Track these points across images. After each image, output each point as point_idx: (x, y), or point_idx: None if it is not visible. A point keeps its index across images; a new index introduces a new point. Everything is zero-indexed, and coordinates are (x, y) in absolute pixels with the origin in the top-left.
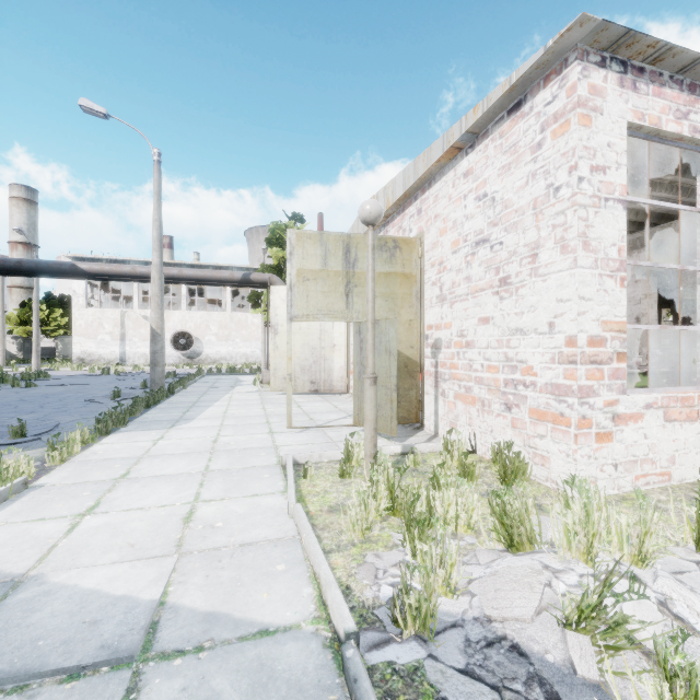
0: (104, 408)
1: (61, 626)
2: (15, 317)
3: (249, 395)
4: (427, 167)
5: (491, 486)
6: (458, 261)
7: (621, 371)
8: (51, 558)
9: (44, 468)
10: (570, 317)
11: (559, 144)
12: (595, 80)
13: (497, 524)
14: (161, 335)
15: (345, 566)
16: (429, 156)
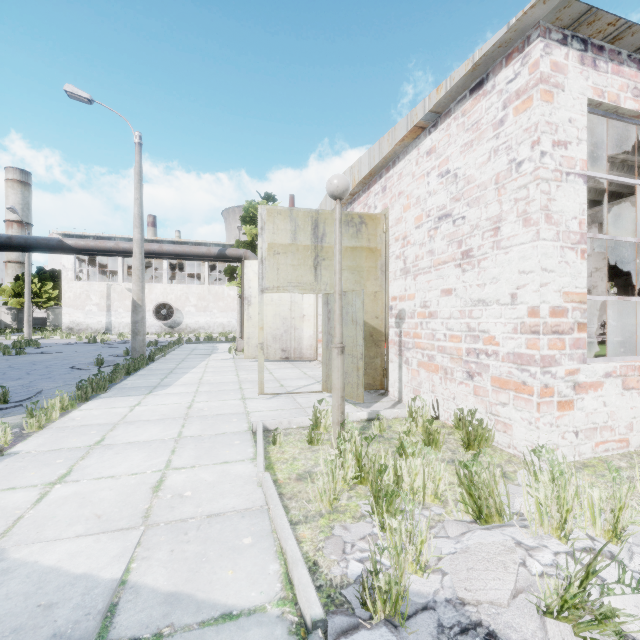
0: (87, 375)
1: (14, 610)
2: (10, 290)
3: (225, 362)
4: (391, 147)
5: (455, 452)
6: (421, 236)
7: (582, 341)
8: (16, 531)
9: (21, 435)
10: (532, 288)
11: (521, 120)
12: (557, 57)
13: (464, 495)
14: (142, 306)
15: (312, 539)
16: (393, 136)
